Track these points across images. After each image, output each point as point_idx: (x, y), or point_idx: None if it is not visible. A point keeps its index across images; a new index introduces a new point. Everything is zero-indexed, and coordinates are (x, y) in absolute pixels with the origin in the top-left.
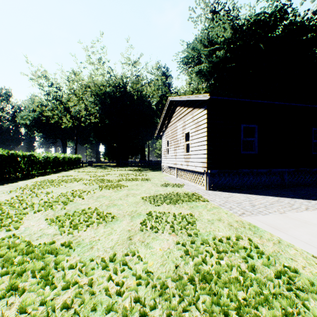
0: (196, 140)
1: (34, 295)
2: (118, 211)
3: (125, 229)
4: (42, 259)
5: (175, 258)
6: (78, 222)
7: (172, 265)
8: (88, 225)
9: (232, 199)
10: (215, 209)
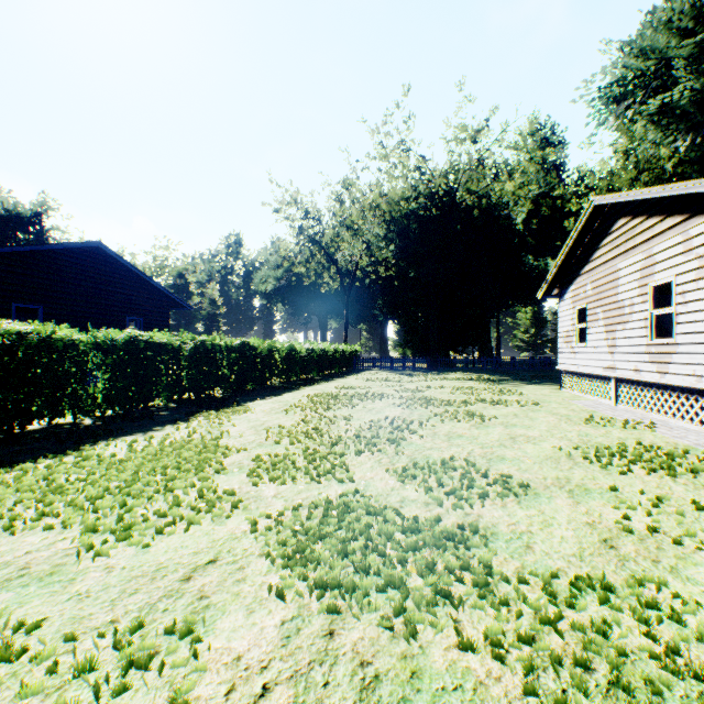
0: (703, 305)
1: (486, 616)
2: (521, 474)
3: (575, 519)
4: (444, 548)
5: None
6: (456, 486)
7: None
8: (482, 495)
9: None
10: None
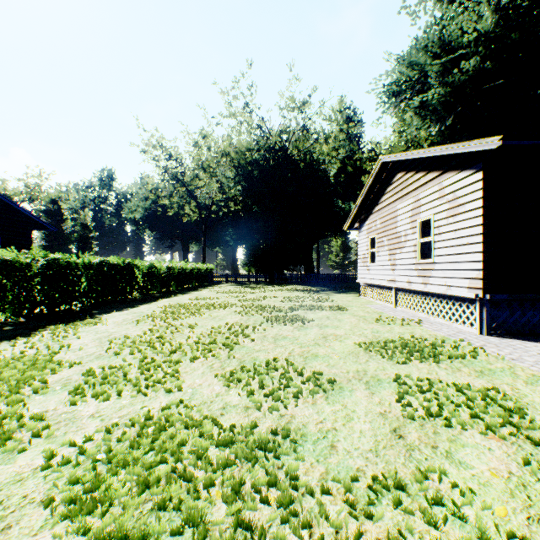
0: (452, 235)
1: None
2: (330, 370)
3: (371, 411)
4: (255, 460)
5: None
6: (275, 387)
7: None
8: (297, 394)
9: None
10: None
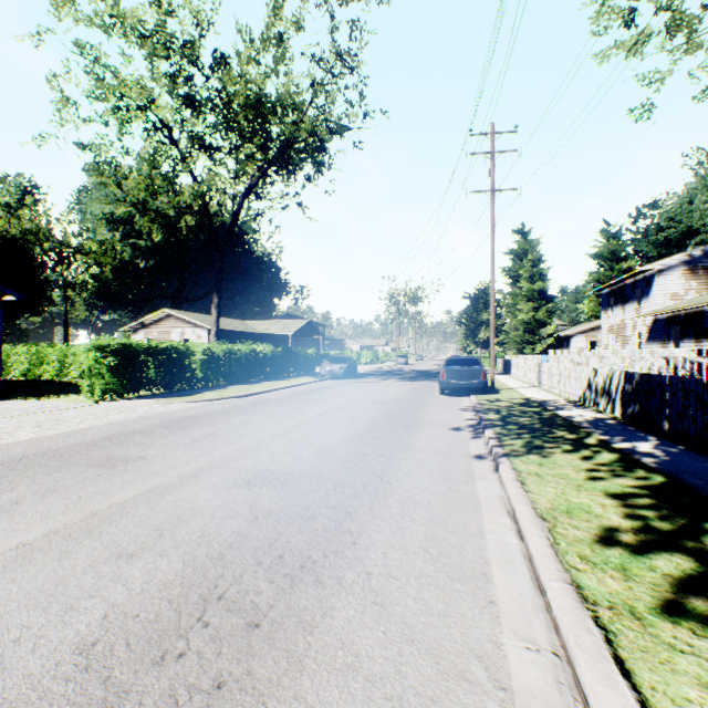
0: None
1: None
2: None
3: None
4: None
5: None
6: None
7: None
8: None
9: None
10: None
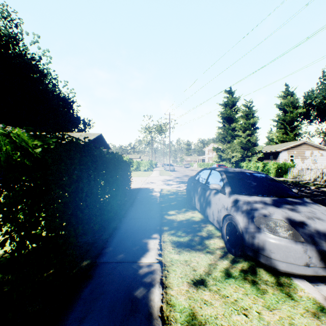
0: None
1: None
2: None
3: None
4: None
5: None
6: None
7: None
8: None
9: None
10: None
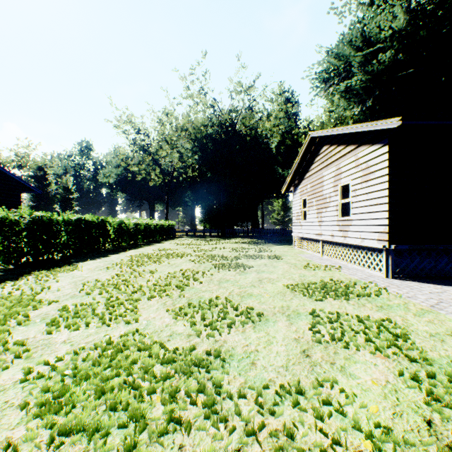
0: (365, 197)
1: (207, 437)
2: (260, 306)
3: (288, 337)
4: (190, 374)
5: (414, 404)
6: (213, 319)
7: (417, 418)
8: (230, 324)
9: (448, 297)
10: (428, 313)
